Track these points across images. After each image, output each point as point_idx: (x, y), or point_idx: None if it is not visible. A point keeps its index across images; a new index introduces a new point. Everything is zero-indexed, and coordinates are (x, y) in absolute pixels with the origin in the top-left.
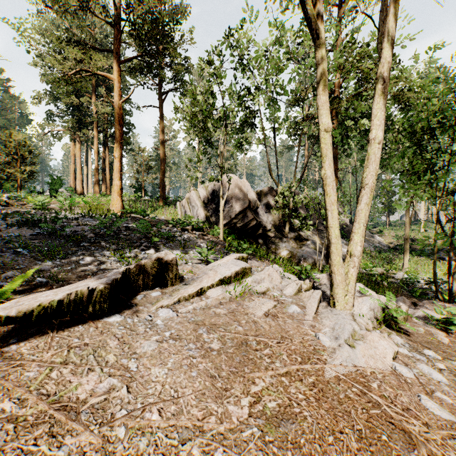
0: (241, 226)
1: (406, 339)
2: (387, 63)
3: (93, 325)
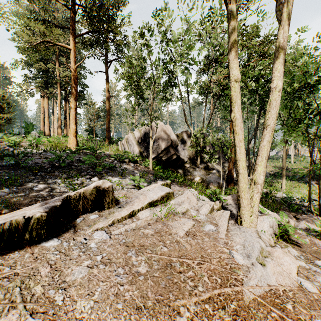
0: (165, 159)
1: (299, 251)
2: (285, 27)
3: (29, 251)
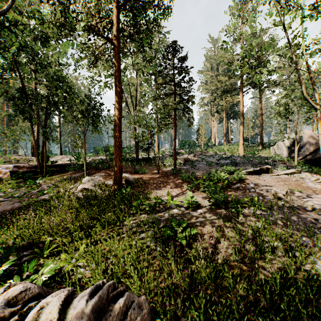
0: (313, 159)
1: None
2: None
3: (256, 175)
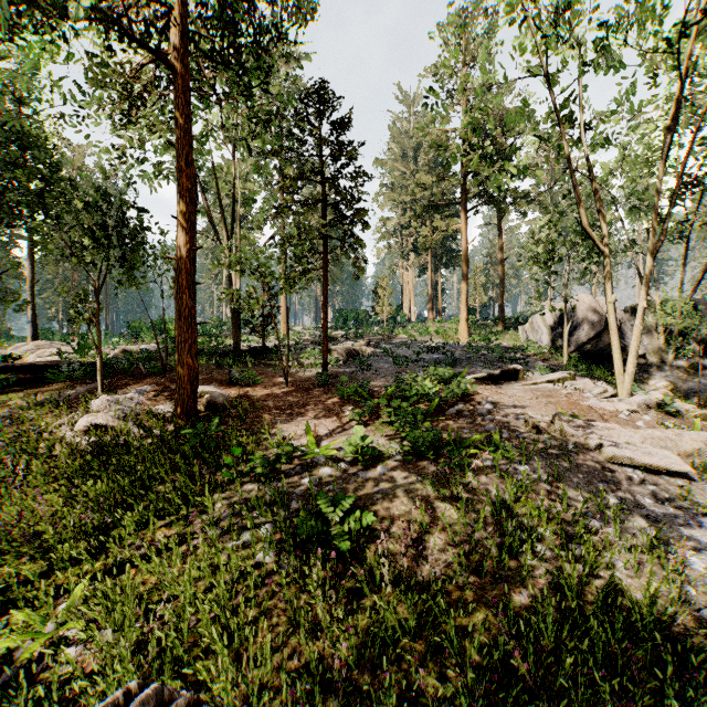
0: (595, 352)
1: (664, 416)
2: (648, 263)
3: (494, 386)
